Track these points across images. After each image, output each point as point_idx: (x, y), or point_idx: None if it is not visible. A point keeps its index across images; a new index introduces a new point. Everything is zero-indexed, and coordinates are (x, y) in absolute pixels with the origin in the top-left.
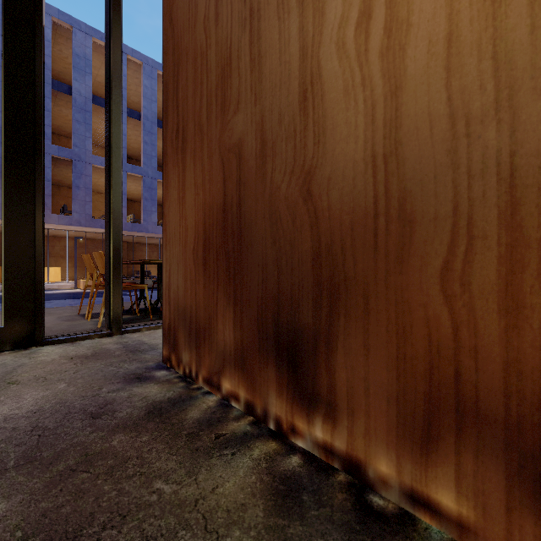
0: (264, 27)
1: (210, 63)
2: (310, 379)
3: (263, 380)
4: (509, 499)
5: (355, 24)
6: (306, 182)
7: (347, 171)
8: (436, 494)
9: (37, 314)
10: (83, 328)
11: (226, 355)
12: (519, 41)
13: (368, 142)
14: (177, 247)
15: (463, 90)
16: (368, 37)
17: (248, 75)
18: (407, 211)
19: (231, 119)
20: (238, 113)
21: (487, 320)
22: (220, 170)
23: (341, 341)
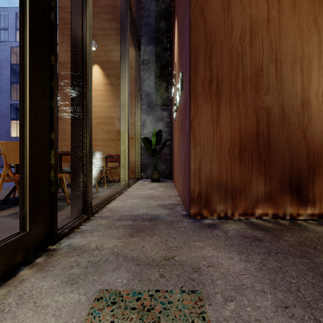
0: (284, 69)
1: (246, 62)
2: (306, 196)
3: (283, 202)
4: None
5: (321, 92)
6: (304, 132)
7: (319, 132)
8: None
9: (54, 209)
10: None
11: (258, 198)
12: None
13: None
14: (210, 147)
15: None
16: None
17: (274, 82)
18: None
19: (262, 95)
20: (268, 95)
21: None
22: (254, 115)
23: (317, 181)
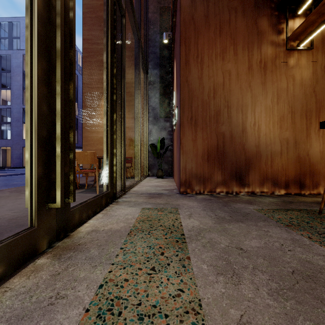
0: (232, 111)
1: (211, 108)
2: (244, 181)
3: (232, 185)
4: (271, 186)
5: (253, 124)
6: (243, 146)
7: (251, 146)
8: (264, 190)
9: (116, 184)
10: (91, 195)
11: (218, 183)
12: (272, 138)
13: (255, 143)
14: (191, 155)
15: (267, 141)
16: (255, 127)
17: (226, 119)
18: (260, 154)
19: (220, 126)
20: (223, 126)
21: (269, 168)
22: (215, 137)
23: (250, 173)
